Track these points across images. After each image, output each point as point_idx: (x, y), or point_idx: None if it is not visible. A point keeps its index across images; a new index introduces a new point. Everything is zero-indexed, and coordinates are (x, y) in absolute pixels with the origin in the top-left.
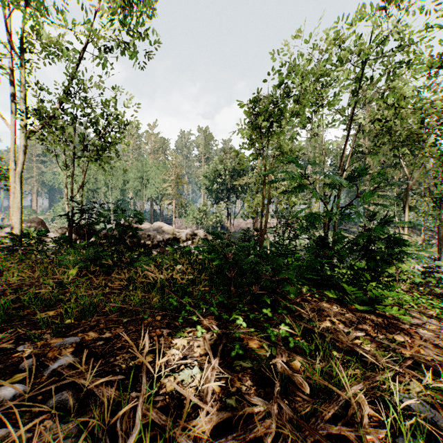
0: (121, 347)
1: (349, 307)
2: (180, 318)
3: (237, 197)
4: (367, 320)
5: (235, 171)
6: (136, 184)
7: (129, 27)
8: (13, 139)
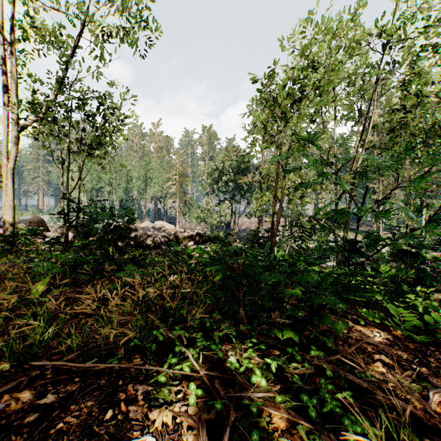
0: (61, 430)
1: (394, 333)
2: (165, 366)
3: (241, 196)
4: (430, 358)
5: (240, 169)
6: (139, 183)
7: (128, 15)
8: (6, 134)
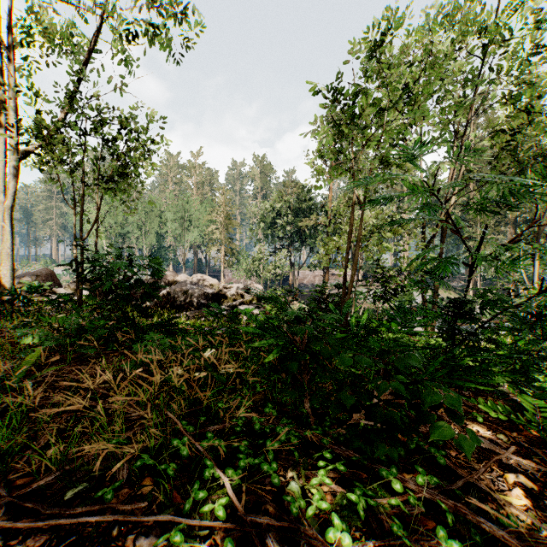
0: None
1: (525, 434)
2: (186, 504)
3: (302, 243)
4: None
5: (300, 209)
6: (175, 226)
7: (159, 11)
8: (3, 163)
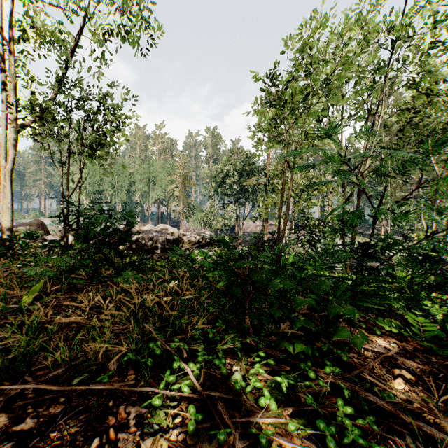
0: None
1: (412, 343)
2: (161, 385)
3: (246, 199)
4: None
5: (244, 171)
6: (142, 185)
7: (130, 12)
8: (4, 134)
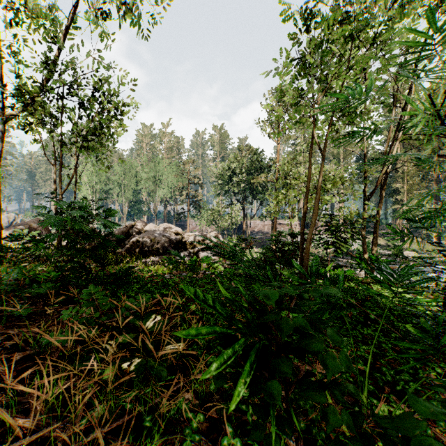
0: None
1: None
2: None
3: (254, 197)
4: None
5: (252, 169)
6: (148, 184)
7: None
8: None
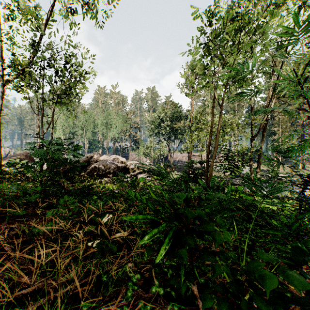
0: None
1: None
2: None
3: (175, 137)
4: None
5: (174, 117)
6: (102, 128)
7: None
8: None
